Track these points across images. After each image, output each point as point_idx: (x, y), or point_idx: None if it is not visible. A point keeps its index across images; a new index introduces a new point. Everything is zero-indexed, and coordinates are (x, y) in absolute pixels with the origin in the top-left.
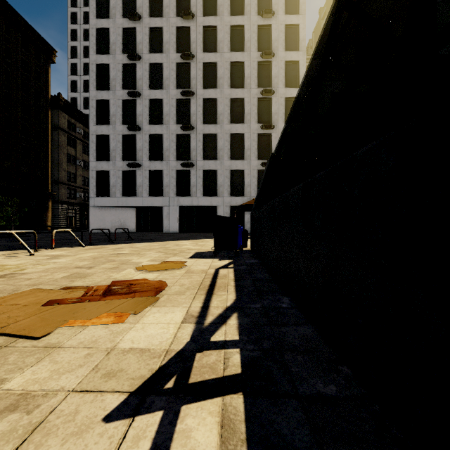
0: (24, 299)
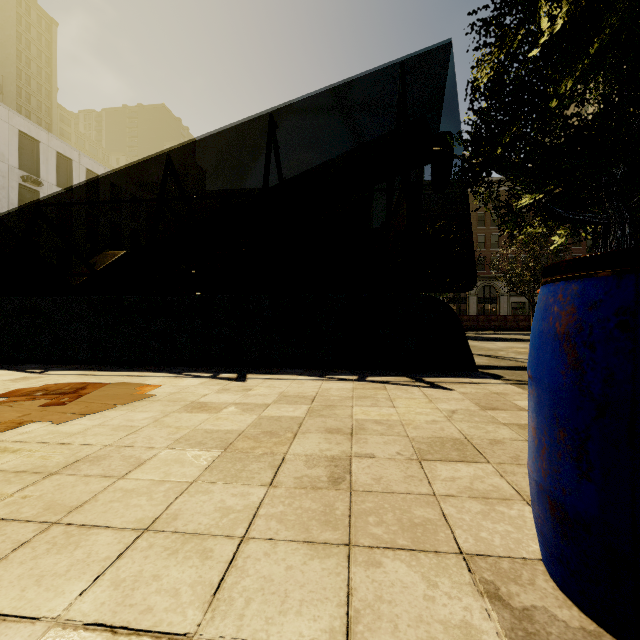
0: (4, 416)
